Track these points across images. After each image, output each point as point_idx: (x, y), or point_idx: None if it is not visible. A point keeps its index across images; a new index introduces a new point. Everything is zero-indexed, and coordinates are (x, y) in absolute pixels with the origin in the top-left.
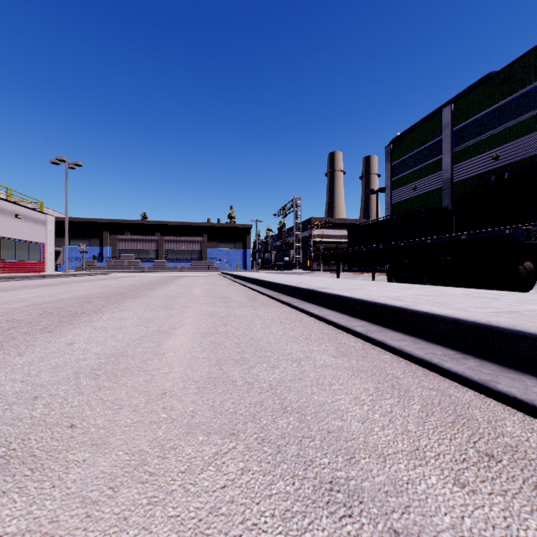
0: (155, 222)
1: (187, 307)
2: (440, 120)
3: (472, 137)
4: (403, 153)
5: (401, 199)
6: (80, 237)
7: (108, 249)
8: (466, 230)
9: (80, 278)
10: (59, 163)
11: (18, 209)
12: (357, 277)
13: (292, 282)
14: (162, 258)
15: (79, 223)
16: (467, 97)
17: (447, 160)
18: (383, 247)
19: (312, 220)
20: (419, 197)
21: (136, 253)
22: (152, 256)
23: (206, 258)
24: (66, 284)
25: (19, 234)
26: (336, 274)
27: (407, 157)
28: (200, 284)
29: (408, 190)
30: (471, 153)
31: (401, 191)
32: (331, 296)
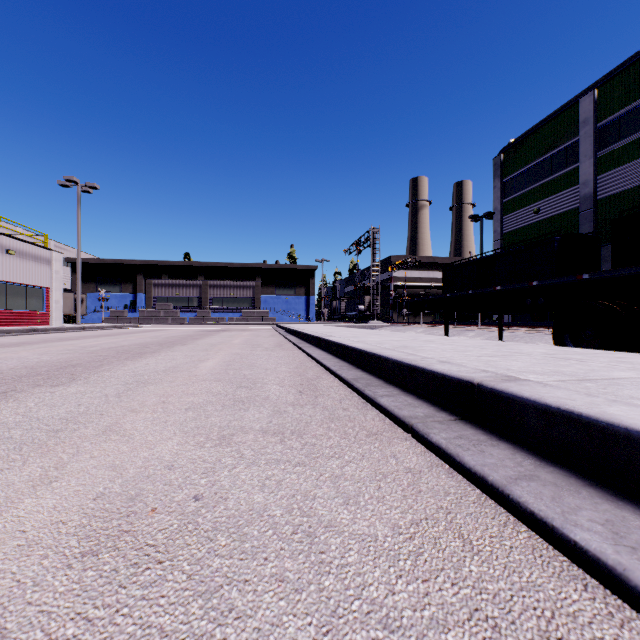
0: (199, 264)
1: (108, 436)
2: (577, 114)
3: (628, 133)
4: (519, 165)
5: (516, 226)
6: (110, 282)
7: (143, 297)
8: (632, 263)
9: (83, 333)
10: (69, 185)
11: (11, 242)
12: (463, 332)
13: (387, 347)
14: (206, 308)
15: (108, 265)
16: (620, 78)
17: (588, 169)
18: (539, 284)
19: (392, 259)
20: (544, 223)
21: (174, 302)
22: (194, 305)
23: (260, 307)
24: (31, 345)
25: (12, 275)
26: (430, 328)
27: (525, 169)
28: (234, 344)
29: (526, 213)
30: (627, 157)
31: (516, 216)
32: (609, 434)
